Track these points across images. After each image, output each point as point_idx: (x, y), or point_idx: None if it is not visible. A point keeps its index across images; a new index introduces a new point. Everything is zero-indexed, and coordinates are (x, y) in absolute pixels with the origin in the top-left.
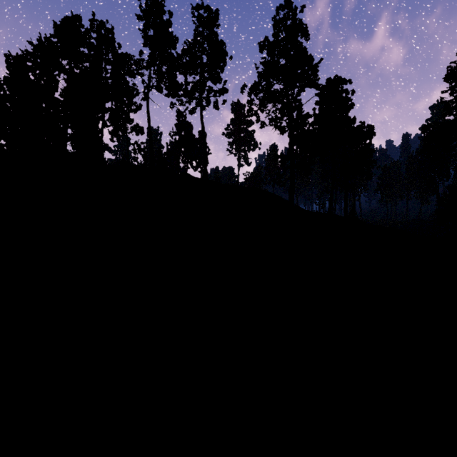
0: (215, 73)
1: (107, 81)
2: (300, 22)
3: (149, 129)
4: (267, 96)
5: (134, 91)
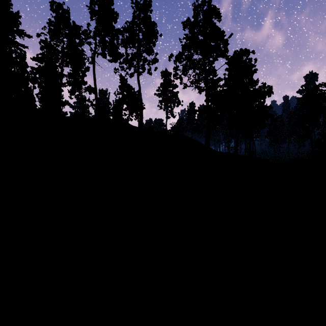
0: (148, 46)
1: (64, 50)
2: (214, 6)
3: (95, 87)
4: (189, 63)
5: (83, 55)
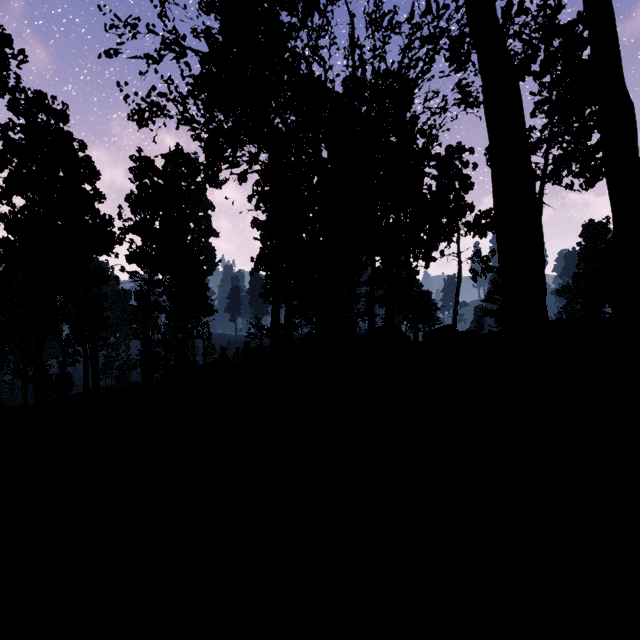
0: None
1: None
2: None
3: None
4: None
5: None
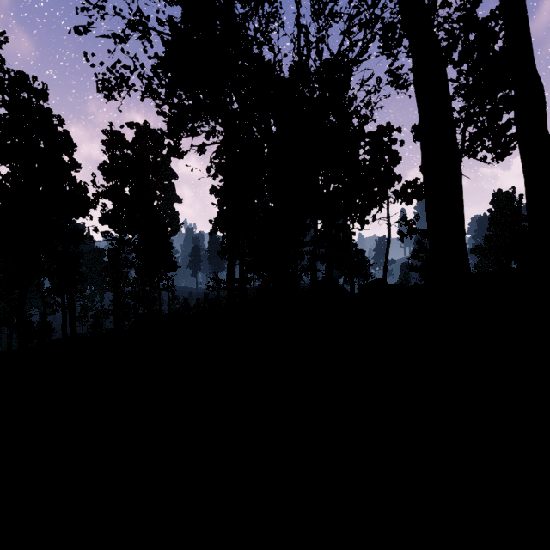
0: None
1: None
2: None
3: None
4: None
5: None
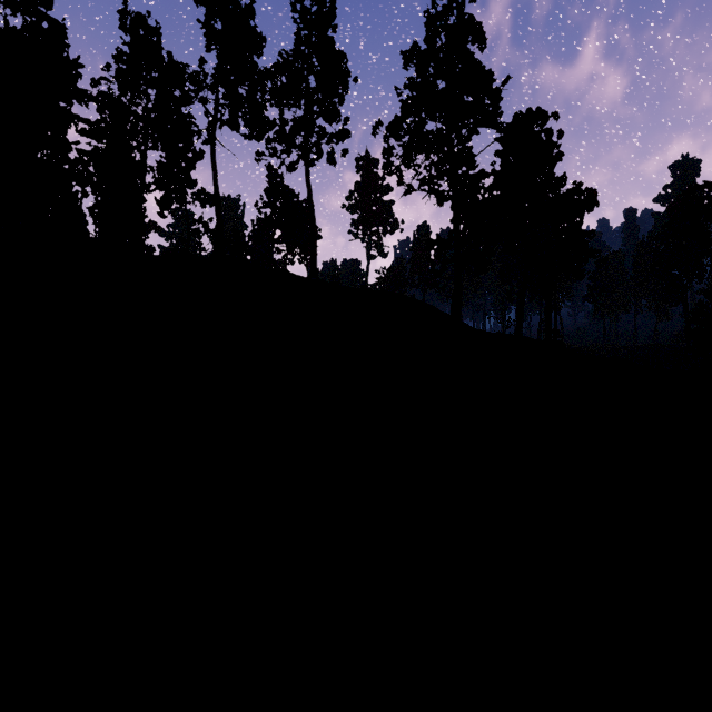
0: (329, 104)
1: (148, 115)
2: (471, 18)
3: (216, 193)
4: (416, 141)
5: (190, 127)
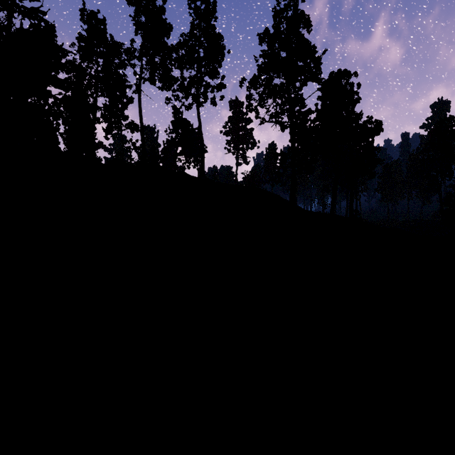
0: (212, 67)
1: (98, 74)
2: (302, 12)
3: (141, 124)
4: (267, 90)
5: (125, 82)
